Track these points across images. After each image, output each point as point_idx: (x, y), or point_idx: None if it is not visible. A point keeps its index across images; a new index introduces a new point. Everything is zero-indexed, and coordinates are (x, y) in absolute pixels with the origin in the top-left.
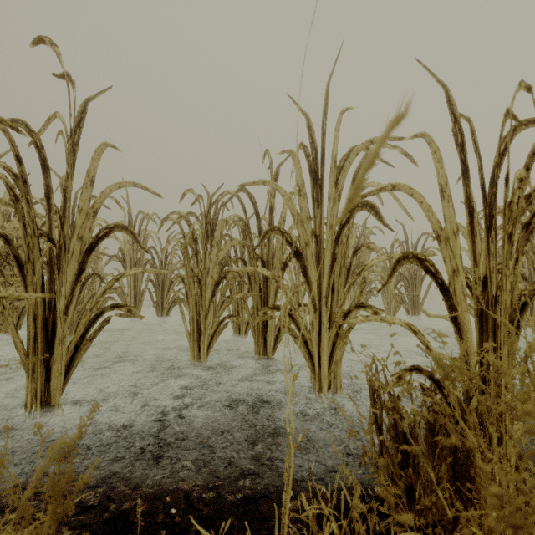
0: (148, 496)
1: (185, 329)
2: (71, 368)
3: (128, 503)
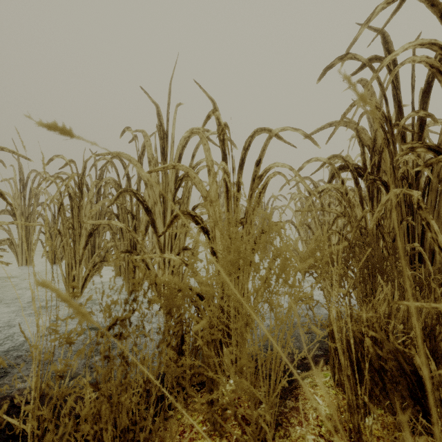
0: None
1: (61, 273)
2: None
3: None
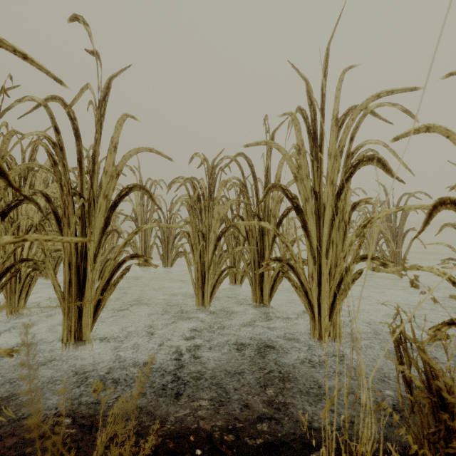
0: (173, 434)
1: (191, 278)
2: (98, 309)
3: (155, 439)
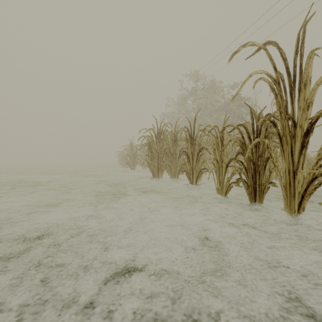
0: None
1: None
2: None
3: None
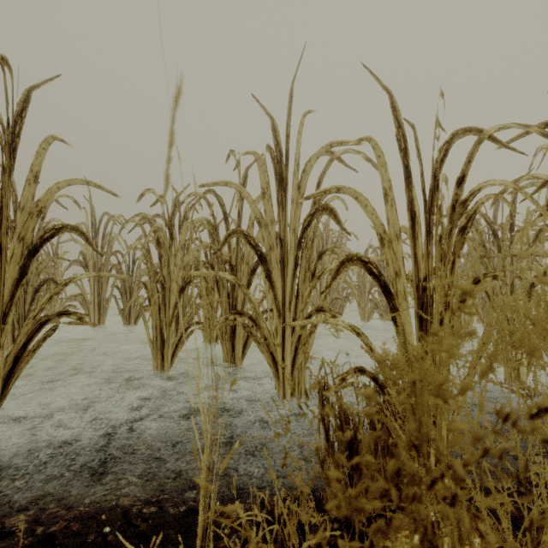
0: (82, 516)
1: (148, 338)
2: (10, 382)
3: (57, 525)
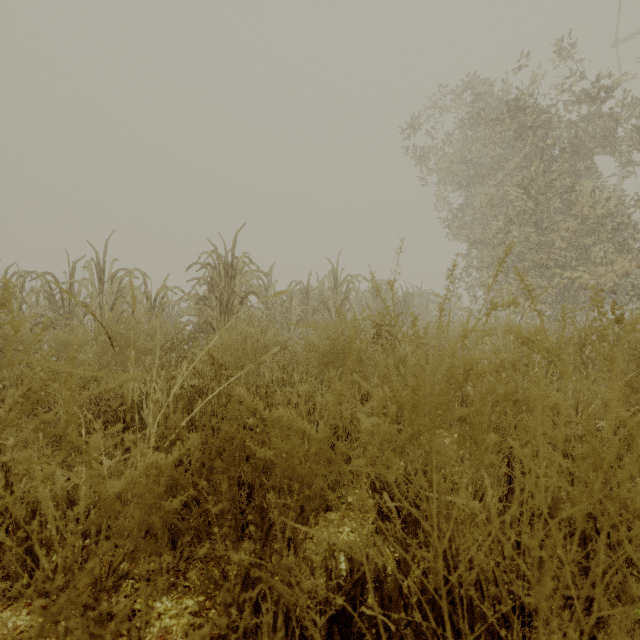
0: None
1: None
2: None
3: None
